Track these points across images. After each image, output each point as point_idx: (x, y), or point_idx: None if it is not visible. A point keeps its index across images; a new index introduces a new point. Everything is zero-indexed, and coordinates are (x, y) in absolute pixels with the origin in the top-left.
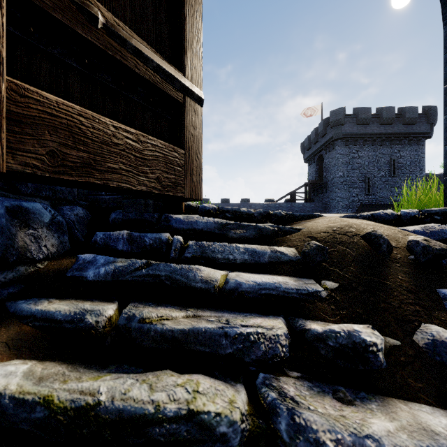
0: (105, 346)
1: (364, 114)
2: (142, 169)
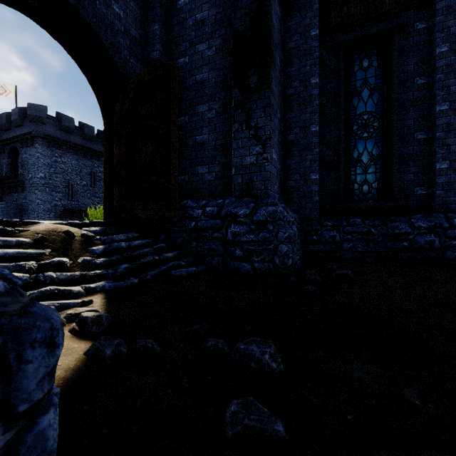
0: None
1: (68, 122)
2: None
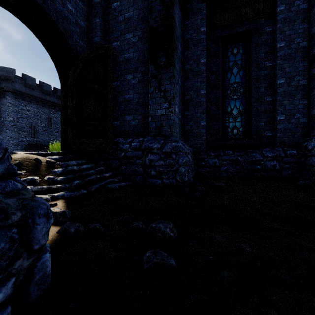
0: None
1: (31, 81)
2: None
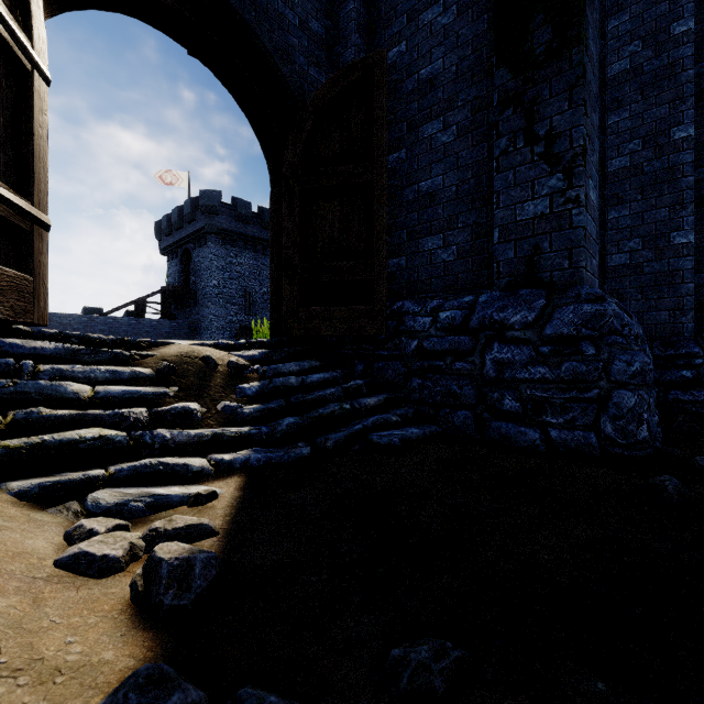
0: (3, 436)
1: (245, 209)
2: (0, 299)
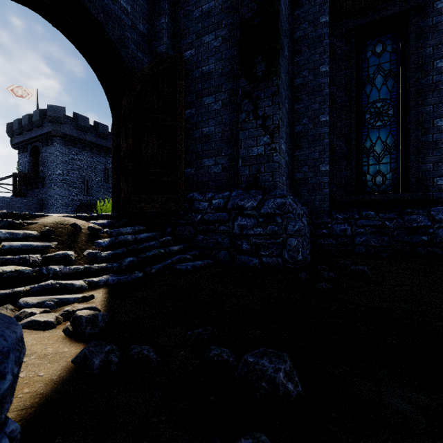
0: None
1: (84, 122)
2: None
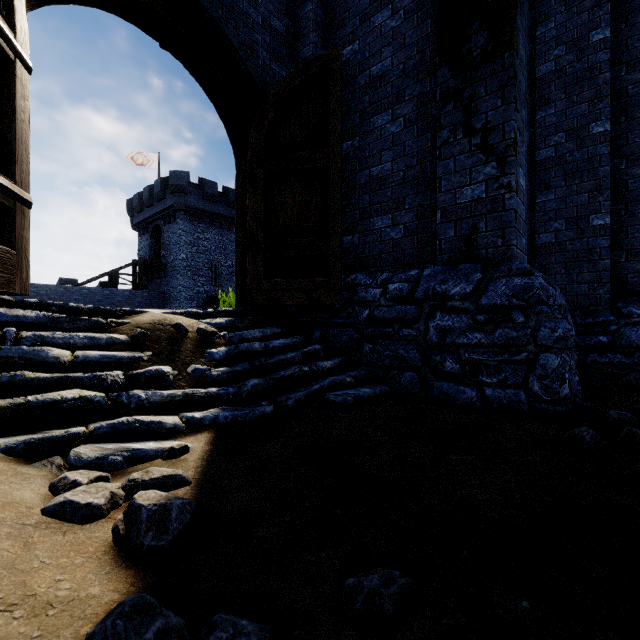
0: None
1: (211, 189)
2: None
